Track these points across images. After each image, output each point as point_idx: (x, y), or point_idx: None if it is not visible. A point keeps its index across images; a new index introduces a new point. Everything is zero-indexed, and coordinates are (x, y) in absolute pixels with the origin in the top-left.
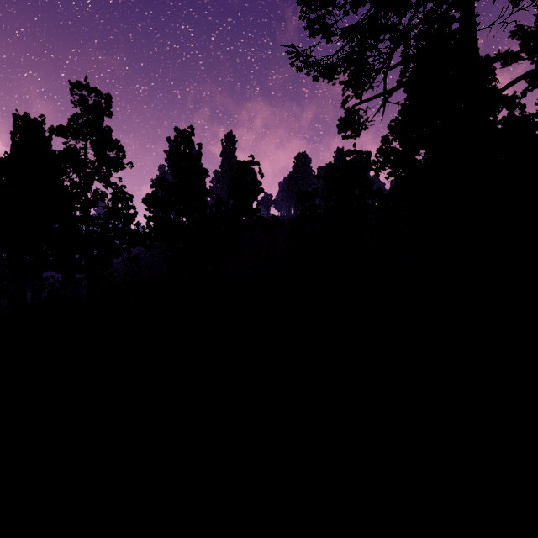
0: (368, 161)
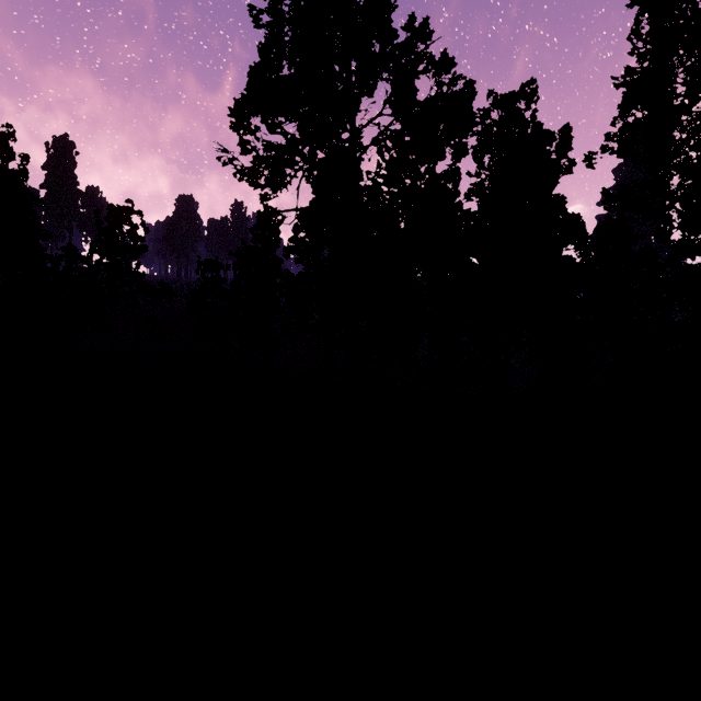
0: (278, 239)
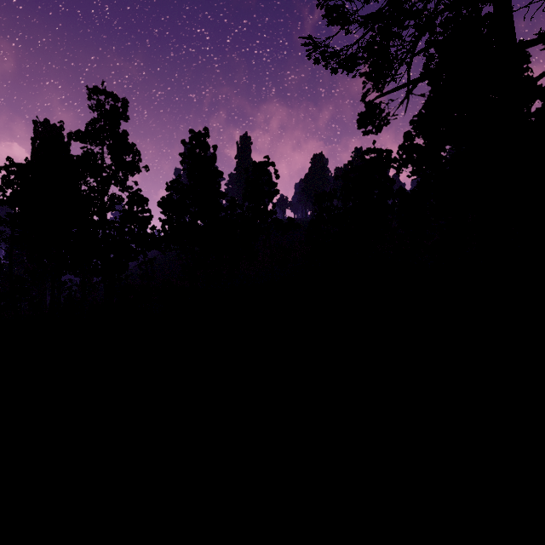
0: (389, 160)
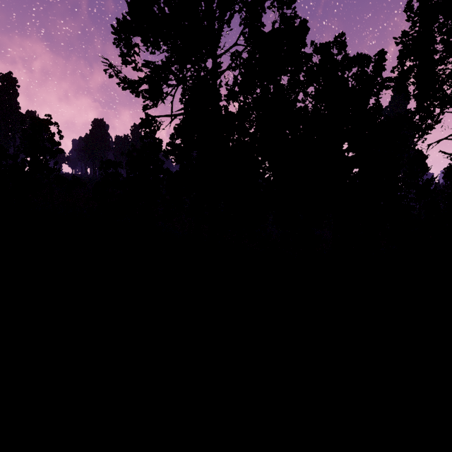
0: (160, 146)
